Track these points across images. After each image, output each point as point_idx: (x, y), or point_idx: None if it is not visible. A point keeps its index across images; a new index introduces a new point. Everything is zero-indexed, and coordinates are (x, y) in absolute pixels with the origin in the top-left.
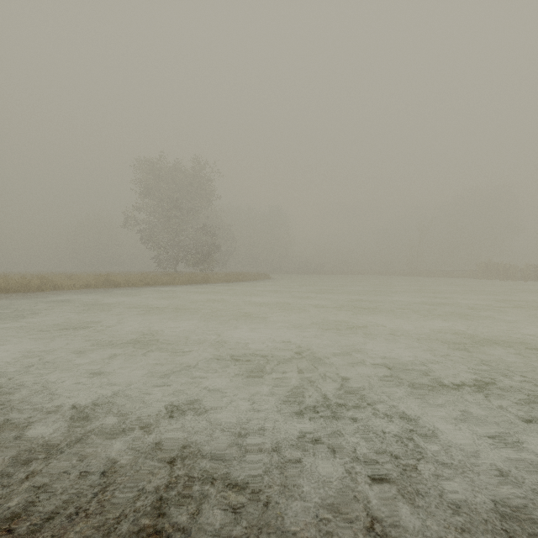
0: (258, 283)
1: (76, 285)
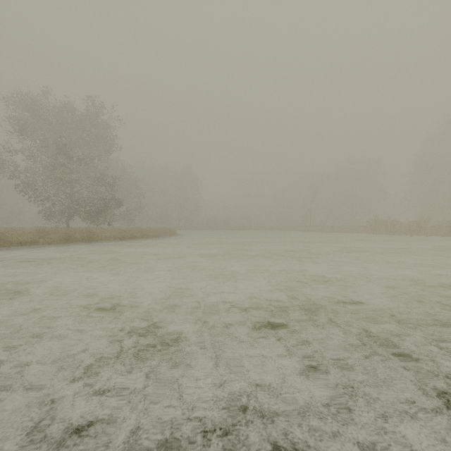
0: (158, 241)
1: None
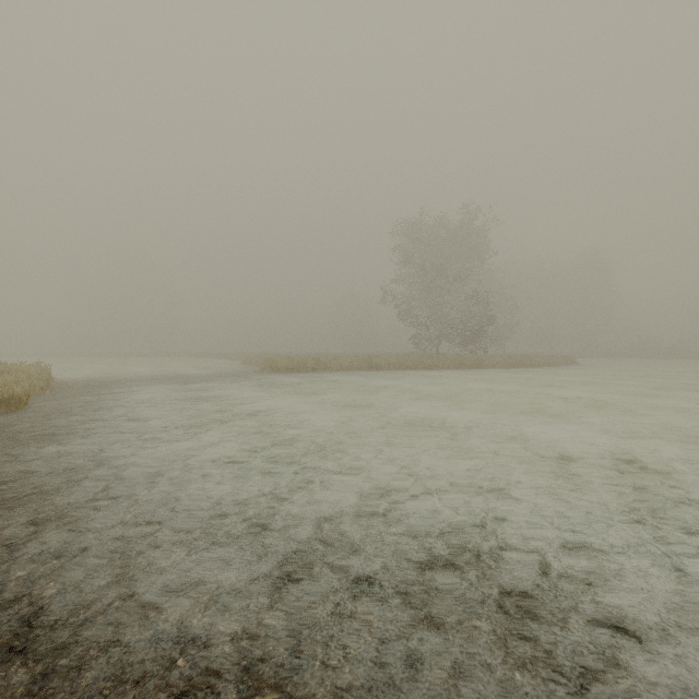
0: (557, 371)
1: (341, 366)
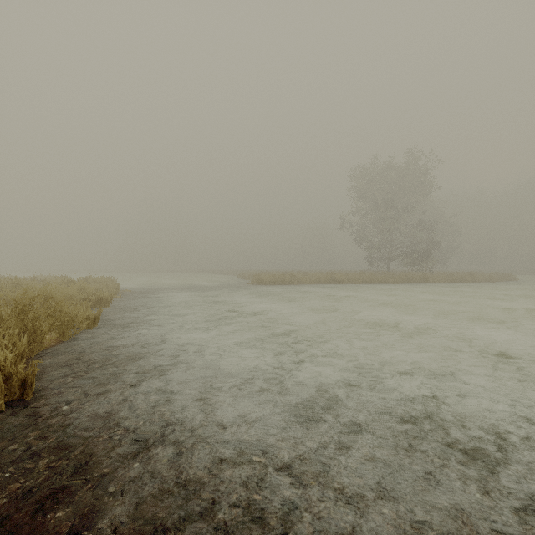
0: (497, 286)
1: (311, 280)
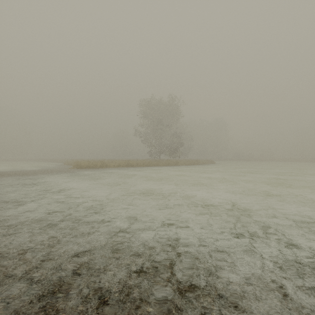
0: (207, 166)
1: (115, 165)
